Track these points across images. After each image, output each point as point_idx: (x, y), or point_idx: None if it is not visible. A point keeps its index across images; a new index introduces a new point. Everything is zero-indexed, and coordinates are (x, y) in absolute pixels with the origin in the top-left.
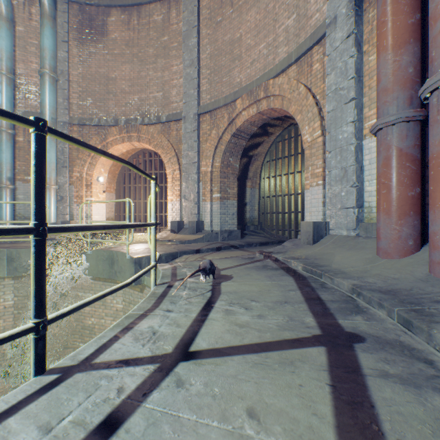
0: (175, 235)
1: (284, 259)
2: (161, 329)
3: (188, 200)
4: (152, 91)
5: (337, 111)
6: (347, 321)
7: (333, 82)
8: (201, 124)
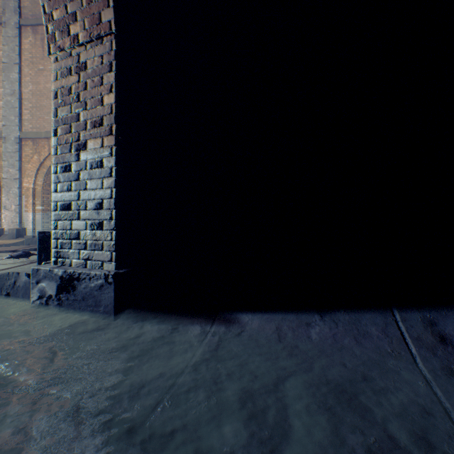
0: None
1: None
2: None
3: (10, 210)
4: None
5: None
6: None
7: None
8: (24, 146)
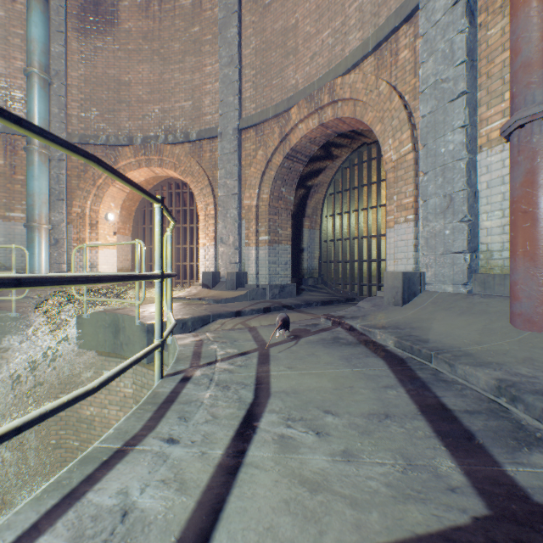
0: (208, 291)
1: (365, 328)
2: (142, 500)
3: (226, 244)
4: (179, 100)
5: (438, 113)
6: (523, 469)
7: (432, 71)
8: (243, 142)
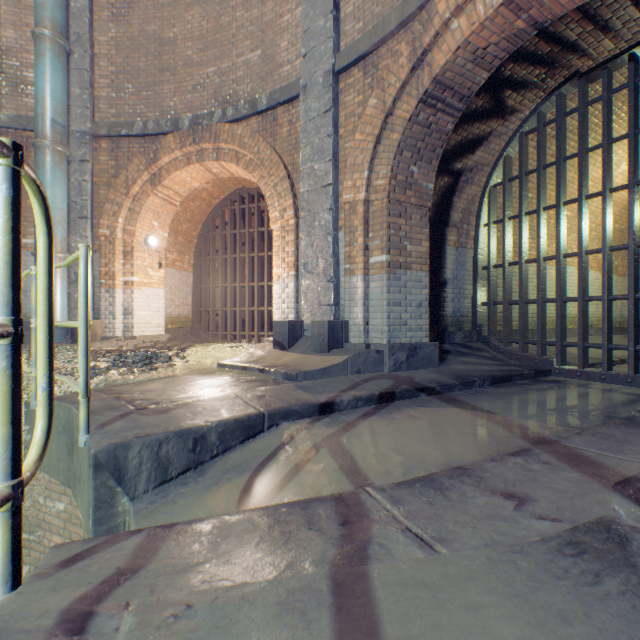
0: (281, 354)
1: None
2: None
3: (313, 273)
4: (242, 51)
5: None
6: None
7: None
8: (341, 95)
